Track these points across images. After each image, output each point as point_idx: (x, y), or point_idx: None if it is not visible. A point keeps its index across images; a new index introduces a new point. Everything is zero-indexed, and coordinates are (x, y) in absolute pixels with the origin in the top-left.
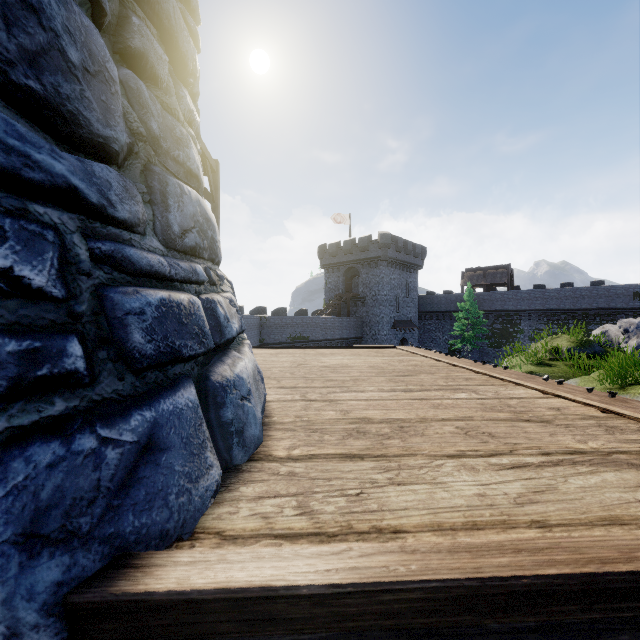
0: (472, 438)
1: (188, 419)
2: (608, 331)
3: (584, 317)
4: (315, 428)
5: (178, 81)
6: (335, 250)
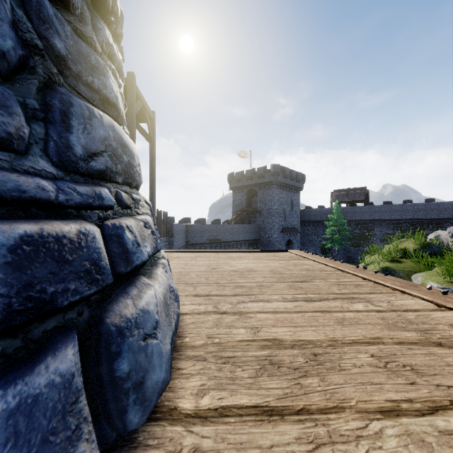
0: (395, 375)
1: (49, 407)
2: (440, 235)
3: (420, 225)
4: (226, 356)
5: (96, 14)
6: (240, 177)
